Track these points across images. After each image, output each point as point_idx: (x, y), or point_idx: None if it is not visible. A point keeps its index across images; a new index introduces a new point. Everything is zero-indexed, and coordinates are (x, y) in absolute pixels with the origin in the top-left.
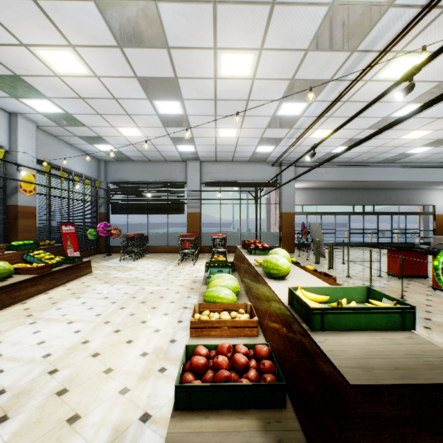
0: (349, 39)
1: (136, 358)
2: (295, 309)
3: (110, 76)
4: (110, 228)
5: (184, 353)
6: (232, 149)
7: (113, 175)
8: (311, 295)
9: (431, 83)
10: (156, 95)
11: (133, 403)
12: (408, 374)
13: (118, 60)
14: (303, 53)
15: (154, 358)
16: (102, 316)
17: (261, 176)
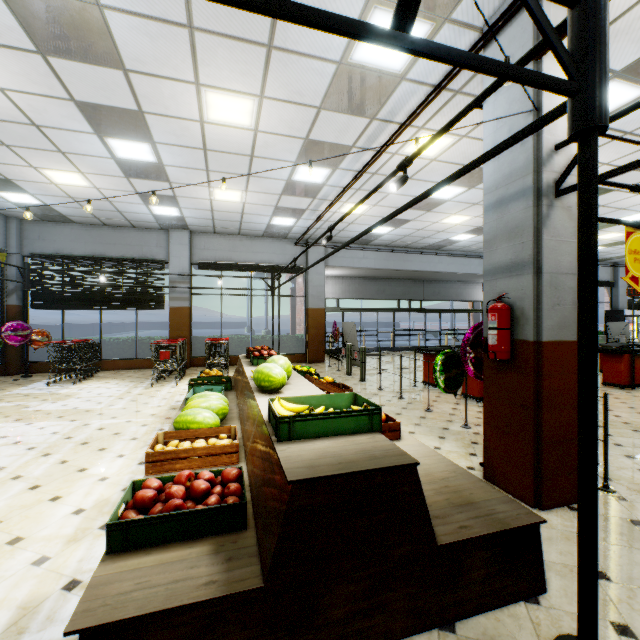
0: (366, 104)
1: (64, 518)
2: (272, 423)
3: (25, 91)
4: (29, 332)
5: (129, 490)
6: (237, 217)
7: (36, 244)
8: (290, 405)
9: (459, 166)
10: (110, 131)
11: (55, 572)
12: (347, 466)
13: (38, 71)
14: (315, 111)
15: (94, 514)
16: (7, 470)
17: (281, 258)
